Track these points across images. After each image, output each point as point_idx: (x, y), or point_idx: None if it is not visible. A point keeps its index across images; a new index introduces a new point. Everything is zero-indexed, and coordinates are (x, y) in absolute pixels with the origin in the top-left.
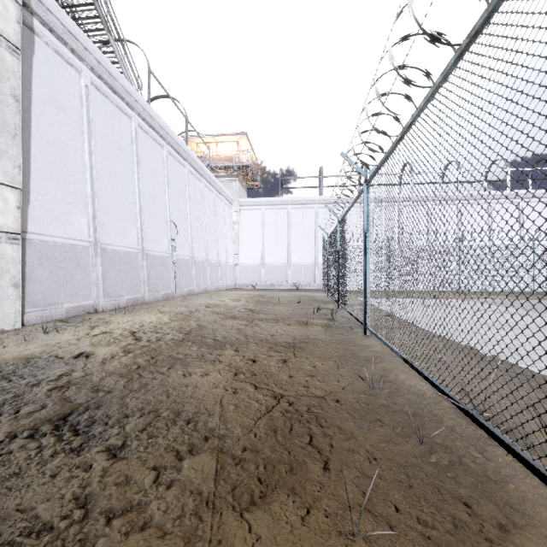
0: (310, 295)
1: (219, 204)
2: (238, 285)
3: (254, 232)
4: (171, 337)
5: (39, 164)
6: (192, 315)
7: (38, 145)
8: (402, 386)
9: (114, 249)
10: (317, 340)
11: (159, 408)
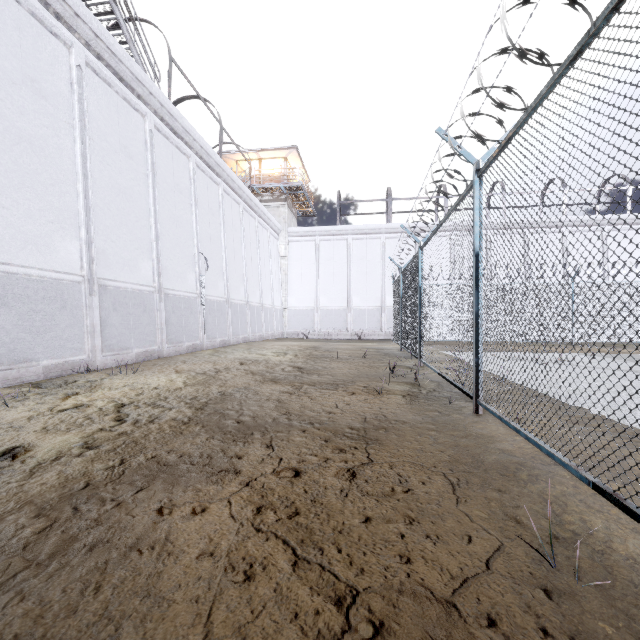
0: (378, 347)
1: (262, 234)
2: (286, 334)
3: (306, 269)
4: (173, 415)
5: (4, 166)
6: (218, 377)
7: (3, 140)
8: (617, 562)
9: (118, 286)
10: (402, 424)
11: (55, 639)
